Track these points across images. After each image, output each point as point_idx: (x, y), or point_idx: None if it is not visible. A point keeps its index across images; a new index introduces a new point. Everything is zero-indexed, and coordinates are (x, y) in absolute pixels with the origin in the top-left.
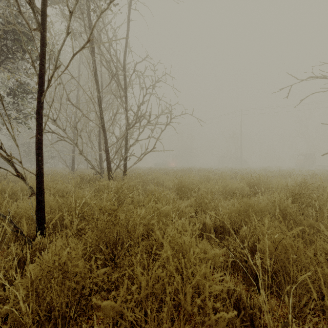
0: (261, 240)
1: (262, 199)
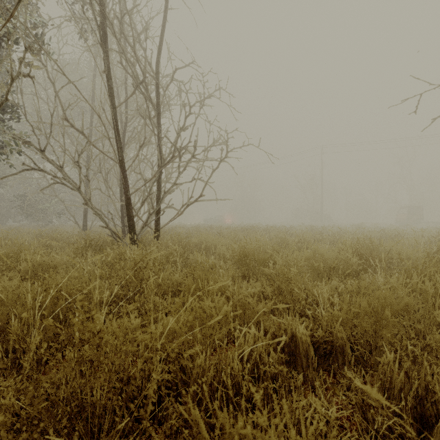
0: (438, 396)
1: (392, 284)
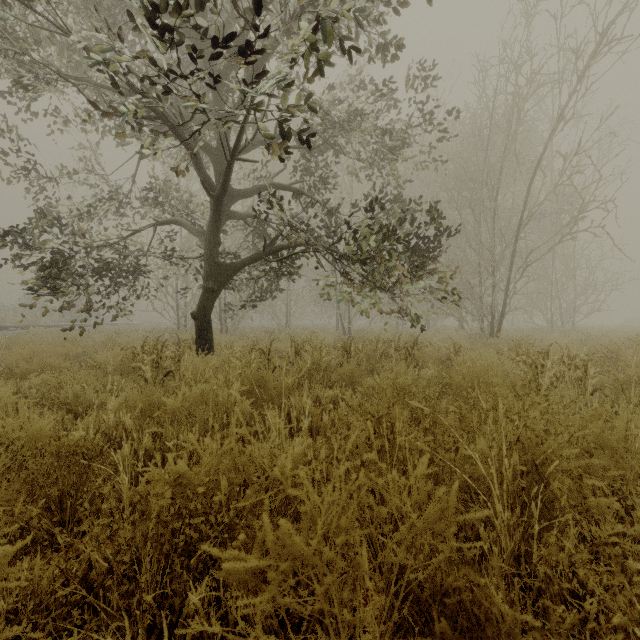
0: None
1: None
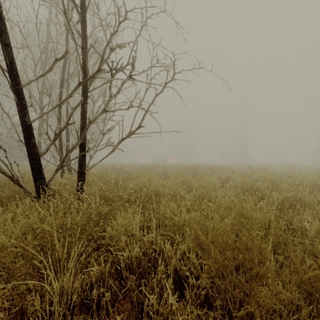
0: None
1: None
